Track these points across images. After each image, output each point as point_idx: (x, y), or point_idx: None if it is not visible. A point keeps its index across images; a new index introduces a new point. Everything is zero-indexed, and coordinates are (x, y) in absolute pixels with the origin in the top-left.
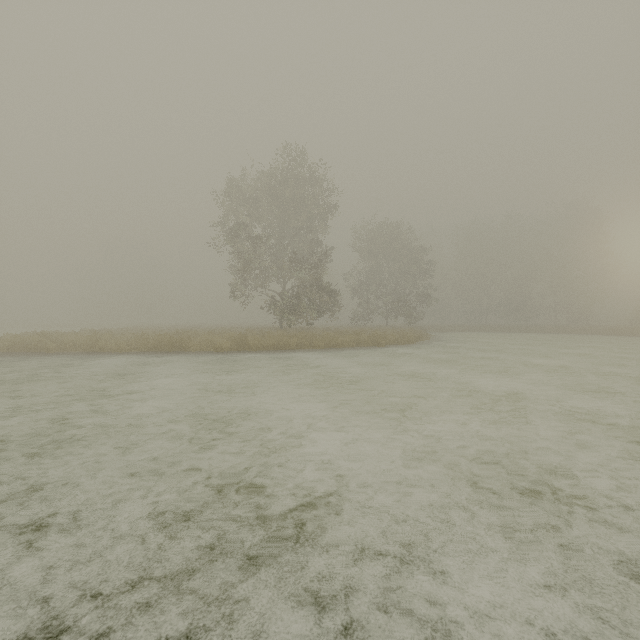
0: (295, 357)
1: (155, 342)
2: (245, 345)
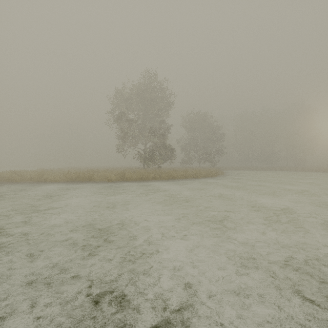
0: (152, 184)
1: (75, 176)
2: (124, 178)
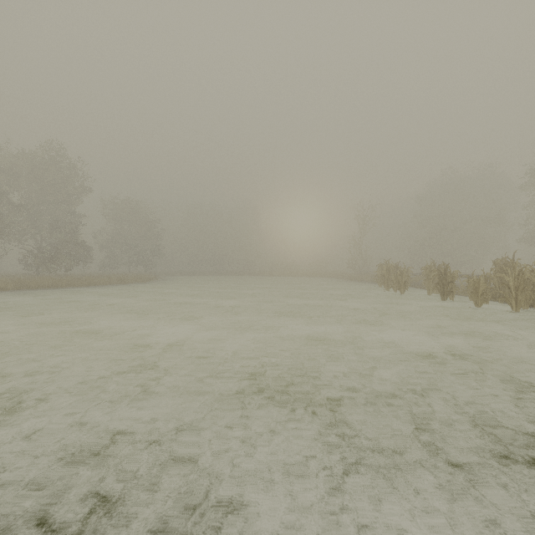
0: (72, 290)
1: None
2: (24, 286)
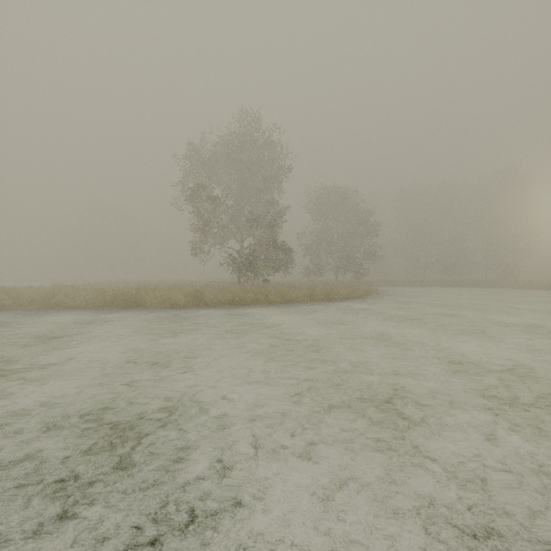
0: (250, 313)
1: (112, 297)
2: (201, 300)
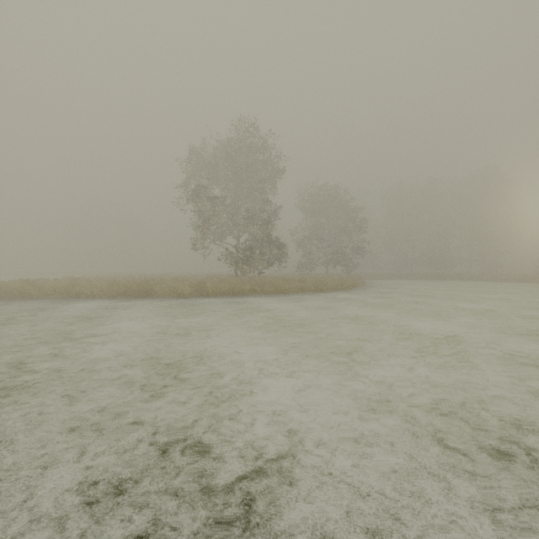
0: (248, 301)
1: (125, 288)
2: (204, 291)
